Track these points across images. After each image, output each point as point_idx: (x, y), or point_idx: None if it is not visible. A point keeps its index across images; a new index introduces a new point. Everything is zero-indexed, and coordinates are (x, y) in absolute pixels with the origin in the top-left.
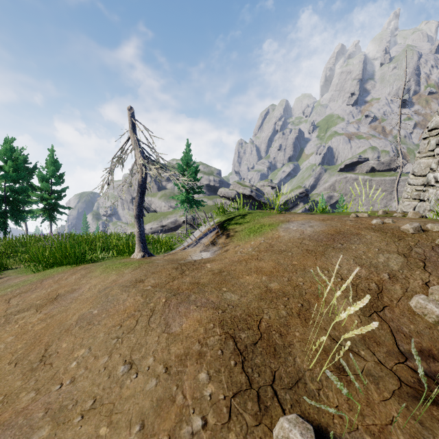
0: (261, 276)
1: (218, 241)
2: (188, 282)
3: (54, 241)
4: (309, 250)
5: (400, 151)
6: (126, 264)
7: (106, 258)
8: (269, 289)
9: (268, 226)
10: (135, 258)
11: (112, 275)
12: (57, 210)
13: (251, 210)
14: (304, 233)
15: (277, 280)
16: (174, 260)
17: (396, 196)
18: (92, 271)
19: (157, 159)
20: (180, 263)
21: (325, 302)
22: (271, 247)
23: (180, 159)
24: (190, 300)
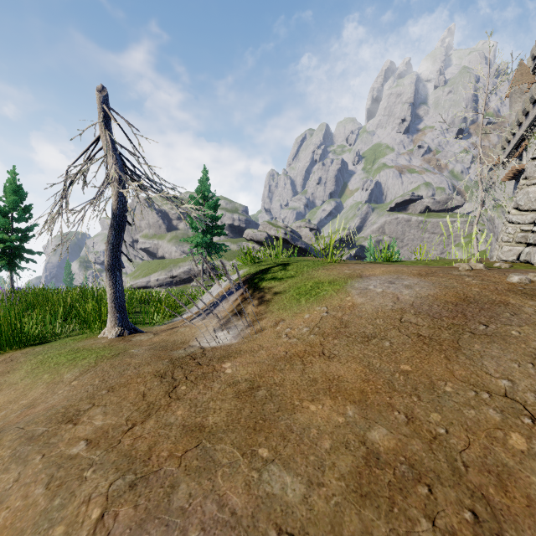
0: (343, 406)
1: (246, 308)
2: (178, 424)
3: (2, 301)
4: (422, 335)
5: (481, 181)
6: (75, 357)
7: (65, 333)
8: (372, 453)
9: (328, 284)
10: (105, 337)
11: (38, 384)
12: (20, 256)
13: (292, 258)
14: (399, 300)
15: (383, 420)
16: (167, 348)
17: (476, 240)
18: (15, 369)
19: (145, 174)
20: (174, 360)
21: (530, 501)
22: (345, 328)
23: (195, 190)
24: (172, 507)
